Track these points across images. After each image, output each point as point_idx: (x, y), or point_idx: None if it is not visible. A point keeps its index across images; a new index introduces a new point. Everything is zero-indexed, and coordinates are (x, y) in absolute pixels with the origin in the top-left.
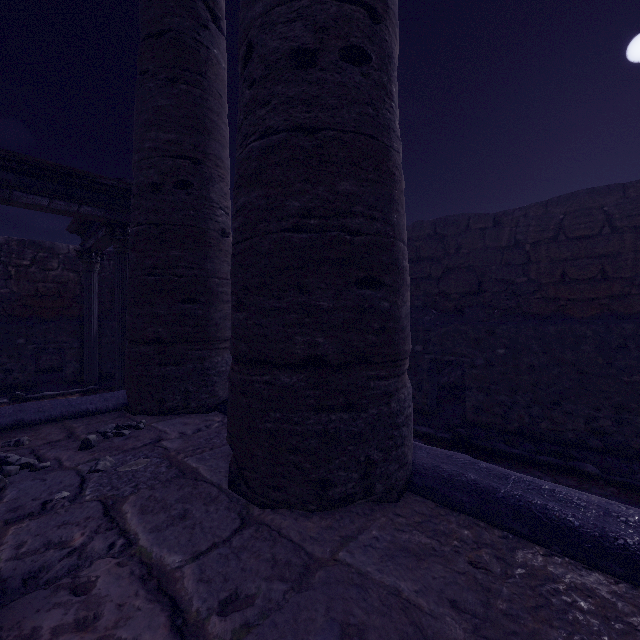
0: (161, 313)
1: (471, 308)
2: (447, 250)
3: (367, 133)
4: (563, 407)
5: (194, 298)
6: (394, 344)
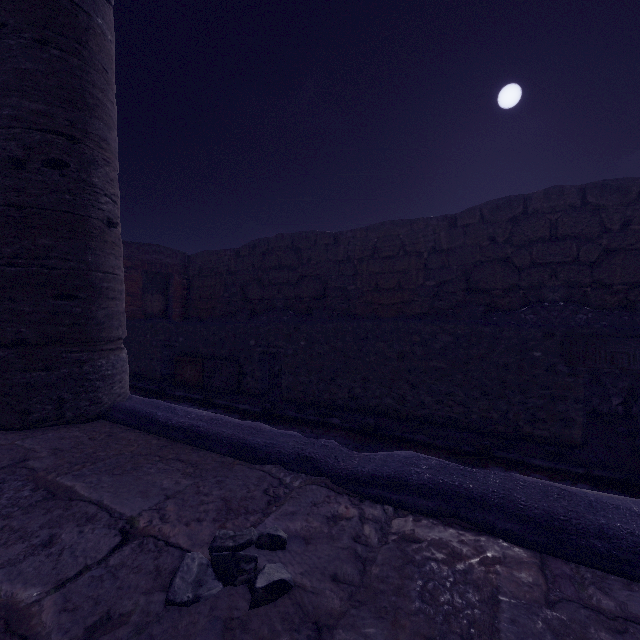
0: None
1: (318, 310)
2: (301, 260)
3: (64, 210)
4: (336, 382)
5: None
6: (87, 332)
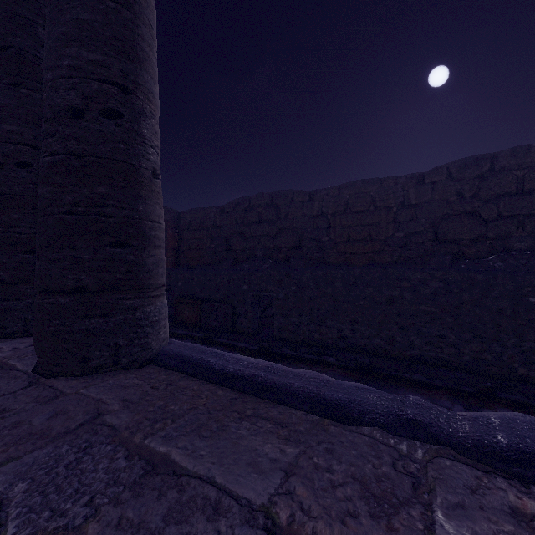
0: (3, 261)
1: (295, 258)
2: (279, 216)
3: (119, 159)
4: (326, 323)
5: (33, 250)
6: (139, 280)
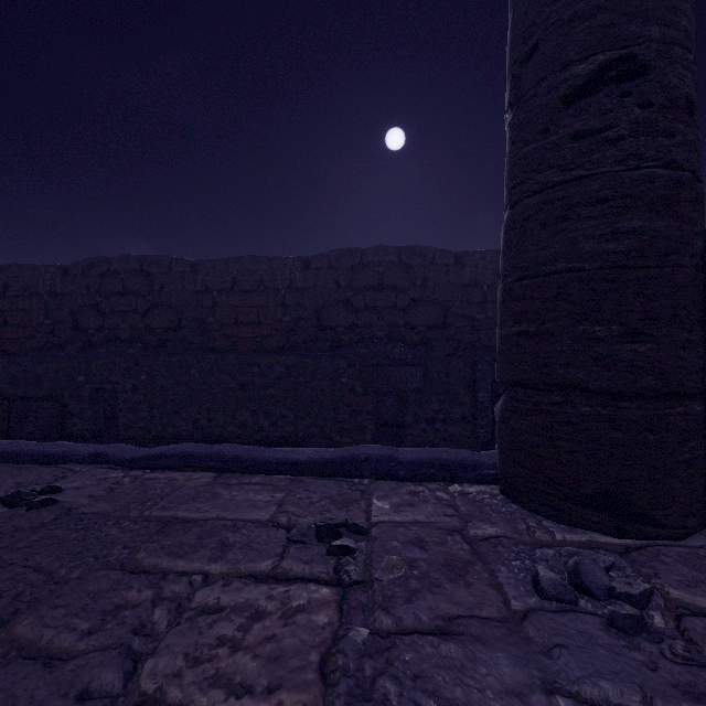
0: None
1: (173, 342)
2: (152, 287)
3: None
4: (181, 415)
5: None
6: None
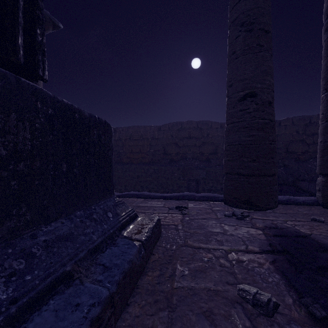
0: None
1: None
2: None
3: None
4: (115, 187)
5: None
6: None
